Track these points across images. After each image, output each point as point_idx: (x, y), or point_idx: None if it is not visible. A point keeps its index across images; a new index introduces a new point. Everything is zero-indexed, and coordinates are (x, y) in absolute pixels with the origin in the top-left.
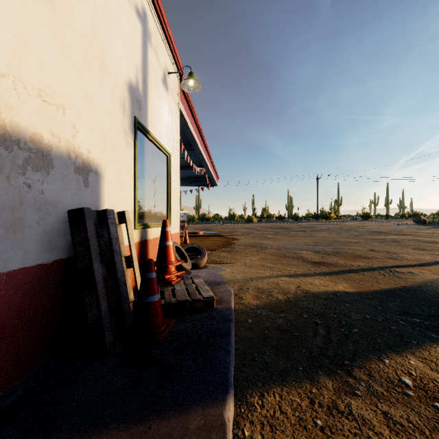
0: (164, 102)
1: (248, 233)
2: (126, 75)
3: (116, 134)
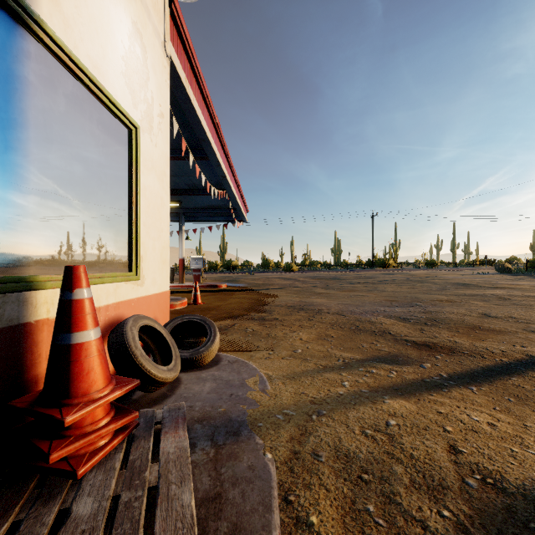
0: None
1: (289, 286)
2: None
3: None
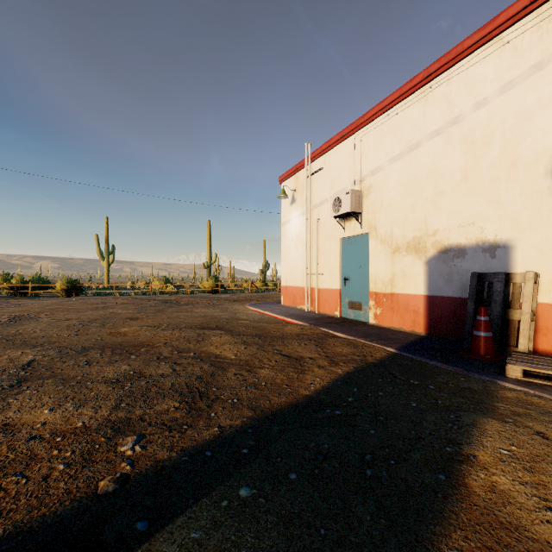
0: None
1: None
2: None
3: (538, 204)
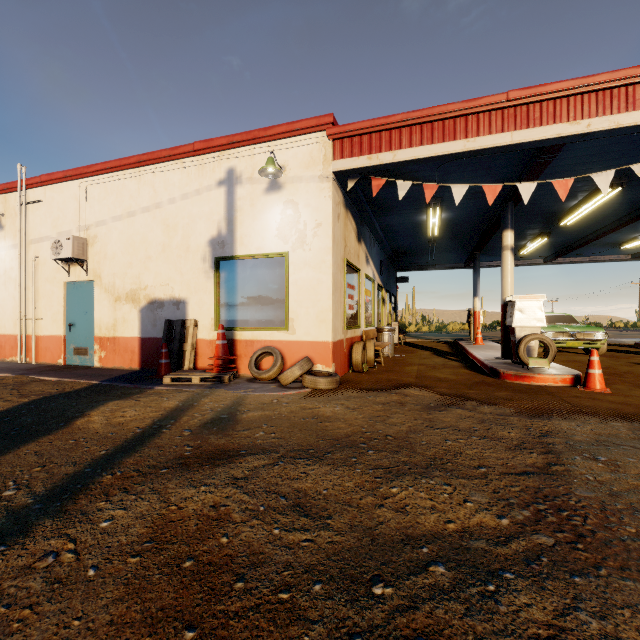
0: (271, 208)
1: None
2: (207, 237)
3: (198, 277)
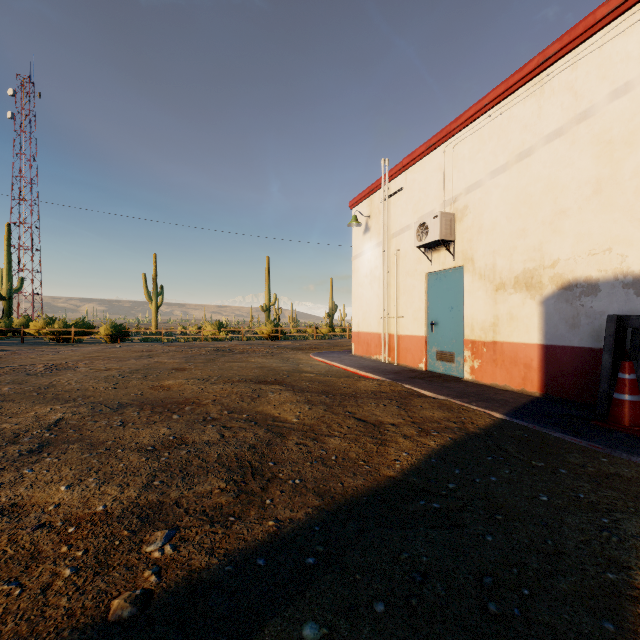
0: None
1: None
2: None
3: None
